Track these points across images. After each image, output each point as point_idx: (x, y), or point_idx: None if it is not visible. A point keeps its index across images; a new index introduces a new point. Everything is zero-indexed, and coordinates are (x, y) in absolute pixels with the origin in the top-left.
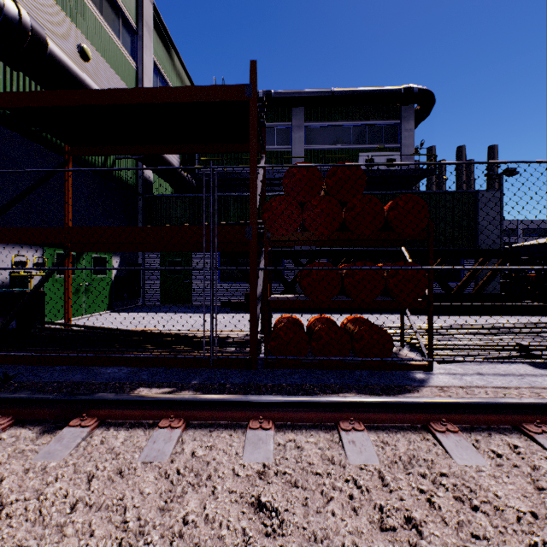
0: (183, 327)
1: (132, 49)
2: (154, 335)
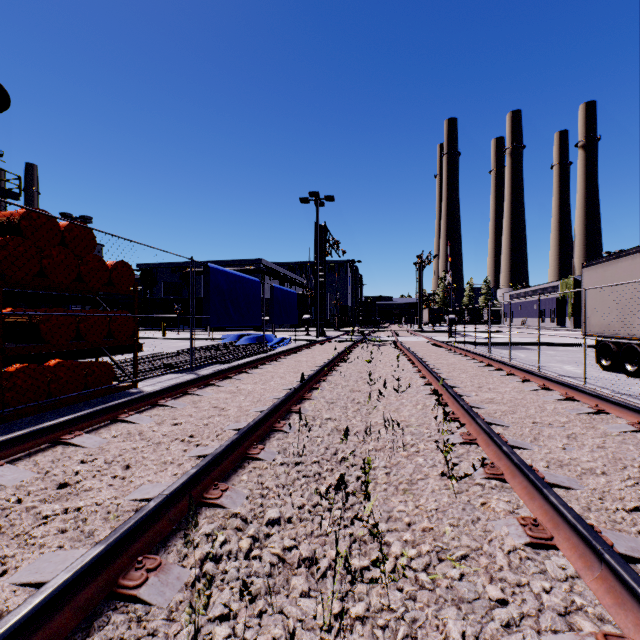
0: None
1: None
2: None
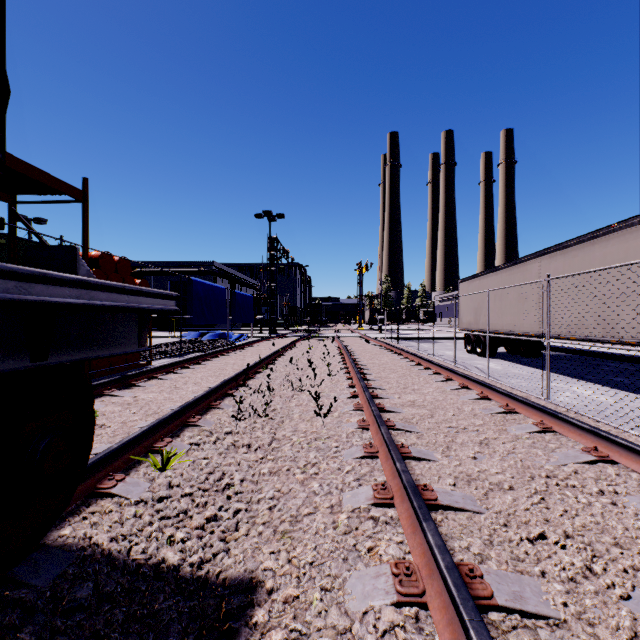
0: None
1: None
2: None
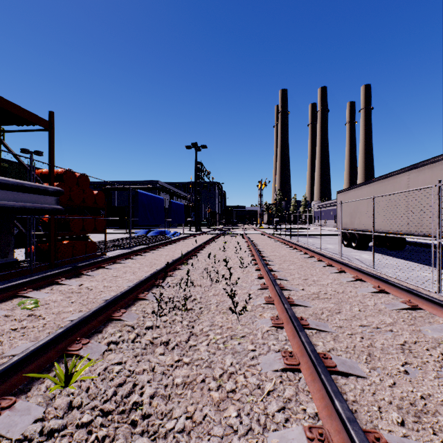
0: None
1: None
2: None
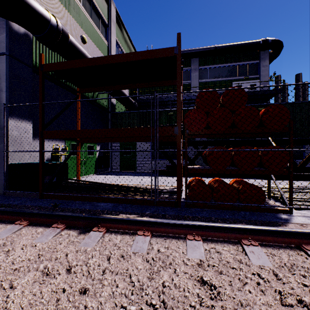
0: (134, 183)
1: (106, 35)
2: (122, 187)
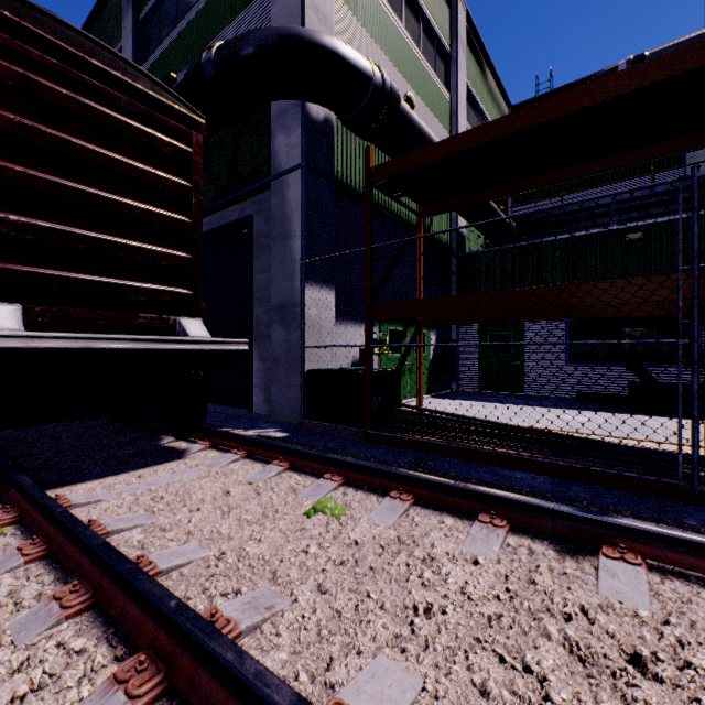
0: (551, 427)
1: (445, 79)
2: (544, 434)
